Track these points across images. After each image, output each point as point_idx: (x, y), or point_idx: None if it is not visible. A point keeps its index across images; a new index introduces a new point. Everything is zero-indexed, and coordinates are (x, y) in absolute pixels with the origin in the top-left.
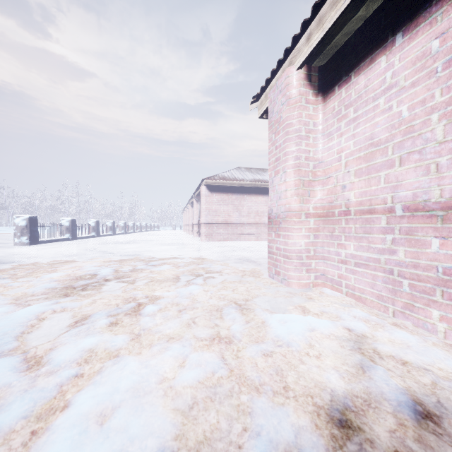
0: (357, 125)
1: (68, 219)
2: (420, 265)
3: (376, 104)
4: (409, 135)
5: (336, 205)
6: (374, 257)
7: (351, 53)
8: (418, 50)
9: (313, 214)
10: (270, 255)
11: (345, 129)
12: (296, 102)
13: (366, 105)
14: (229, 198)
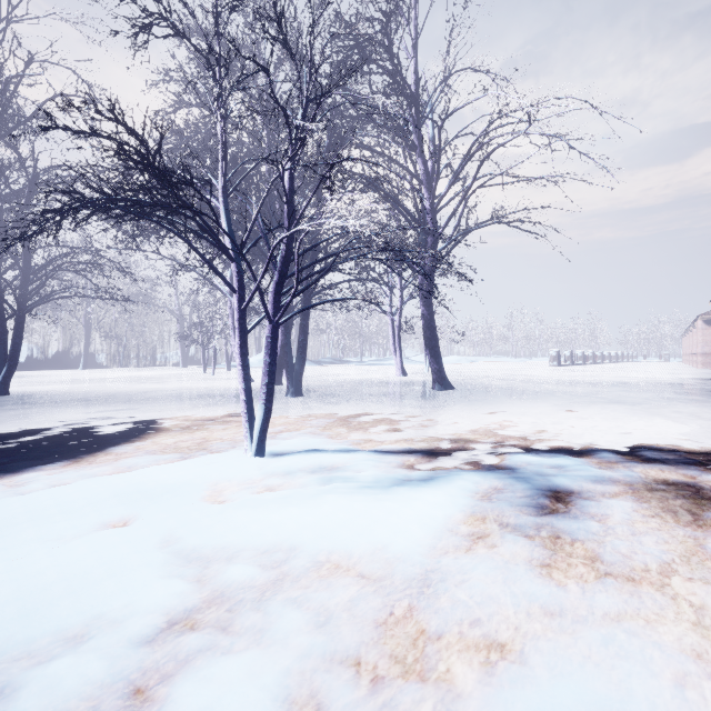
0: None
1: (569, 351)
2: None
3: None
4: None
5: None
6: None
7: None
8: None
9: None
10: None
11: None
12: None
13: None
14: None
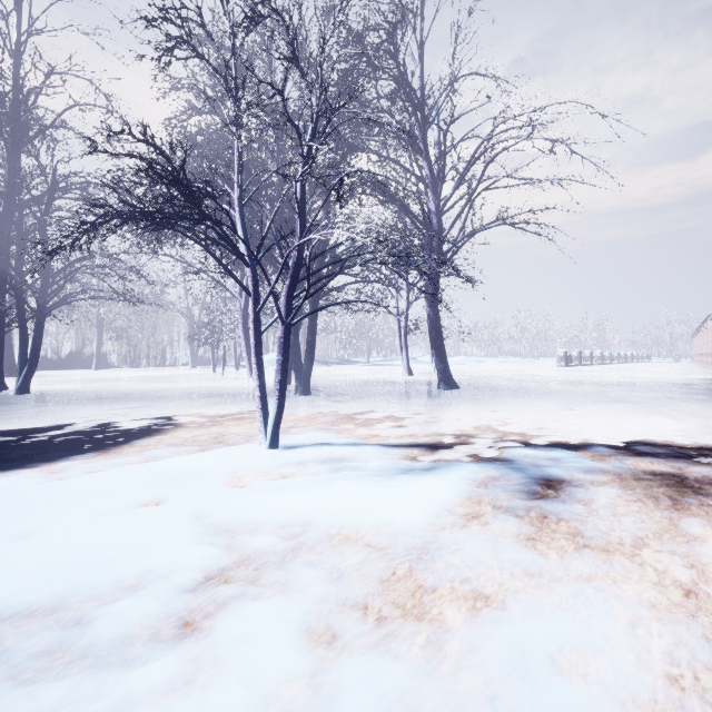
0: None
1: (577, 351)
2: None
3: None
4: None
5: None
6: None
7: None
8: None
9: None
10: None
11: None
12: None
13: None
14: None
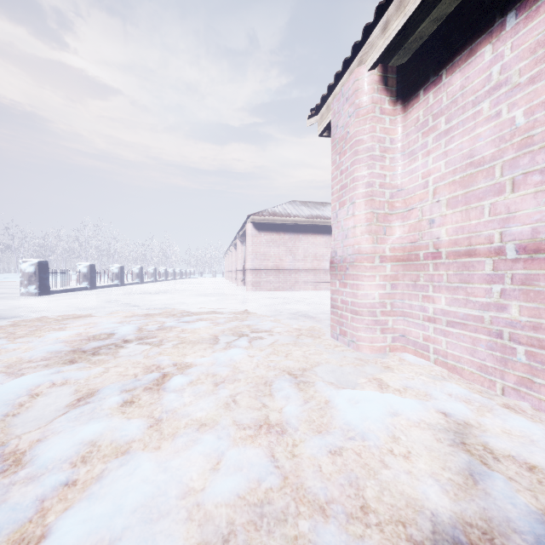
0: (450, 139)
1: (86, 265)
2: (543, 326)
3: (477, 111)
4: (526, 150)
5: (421, 246)
6: (475, 314)
7: (442, 45)
8: (539, 33)
9: (391, 257)
10: (334, 310)
11: (434, 146)
12: (368, 112)
13: (463, 112)
14: (281, 239)
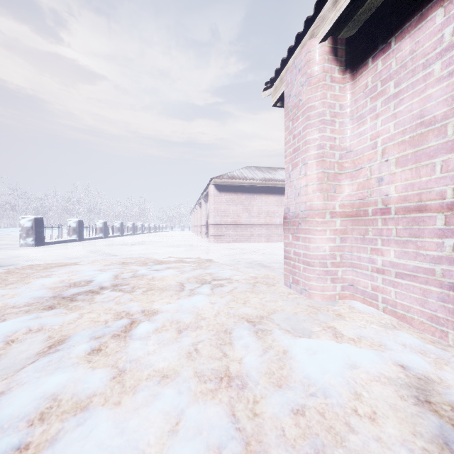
0: (399, 102)
1: (75, 220)
2: None
3: (428, 72)
4: None
5: (370, 202)
6: (425, 267)
7: (390, 14)
8: None
9: (340, 213)
10: (287, 260)
11: (382, 109)
12: (320, 80)
13: (412, 75)
14: (239, 198)
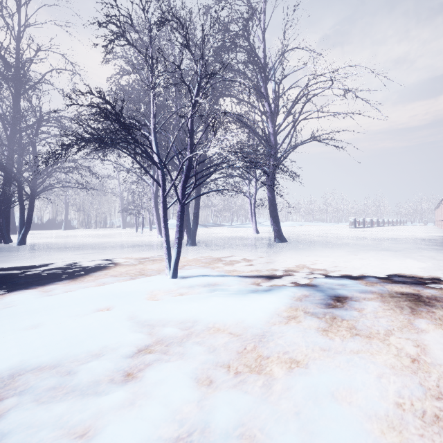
0: None
1: (362, 219)
2: None
3: None
4: None
5: None
6: None
7: None
8: None
9: None
10: None
11: None
12: None
13: None
14: None
